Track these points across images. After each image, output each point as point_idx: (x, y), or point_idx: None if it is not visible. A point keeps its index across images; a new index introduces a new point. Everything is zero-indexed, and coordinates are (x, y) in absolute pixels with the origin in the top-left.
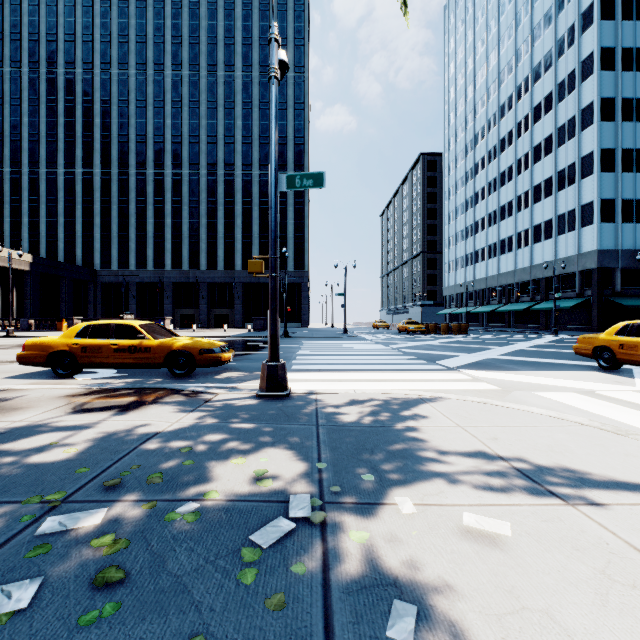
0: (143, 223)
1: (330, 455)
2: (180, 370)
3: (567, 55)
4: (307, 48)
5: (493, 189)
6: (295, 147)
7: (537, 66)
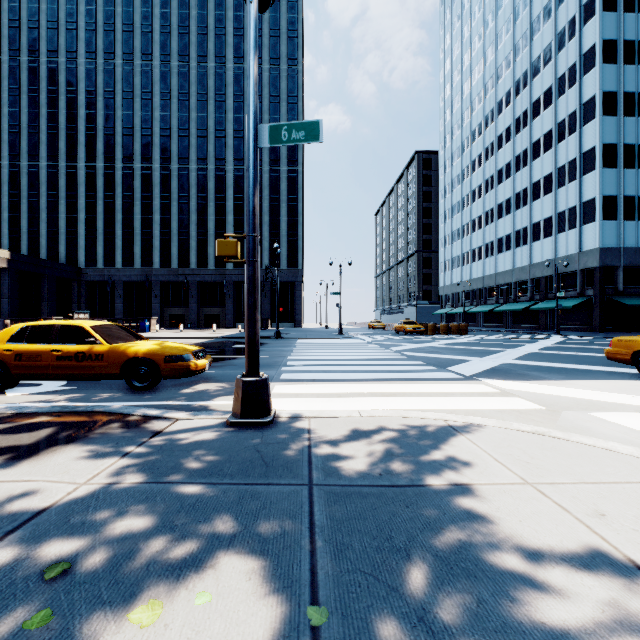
0: (130, 219)
1: (333, 573)
2: (141, 382)
3: (567, 48)
4: (301, 40)
5: (490, 187)
6: None
7: (536, 60)
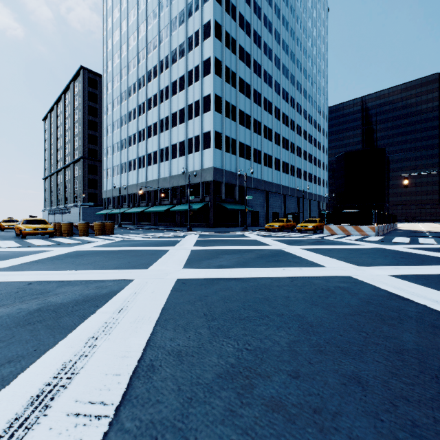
0: None
1: None
2: None
3: (194, 17)
4: None
5: (143, 111)
6: None
7: (174, 19)
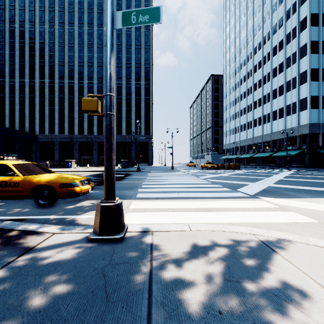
0: (62, 109)
1: None
2: (44, 201)
3: (292, 18)
4: None
5: (250, 92)
6: (145, 69)
7: (275, 26)
